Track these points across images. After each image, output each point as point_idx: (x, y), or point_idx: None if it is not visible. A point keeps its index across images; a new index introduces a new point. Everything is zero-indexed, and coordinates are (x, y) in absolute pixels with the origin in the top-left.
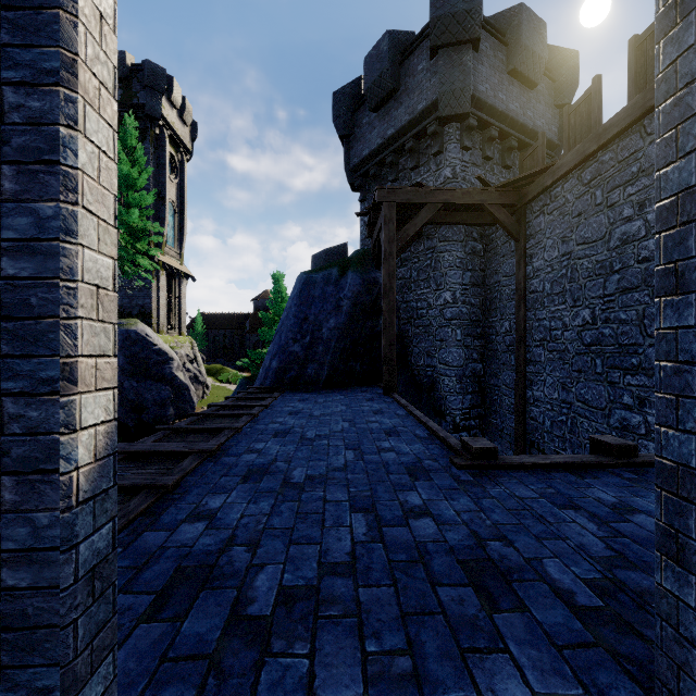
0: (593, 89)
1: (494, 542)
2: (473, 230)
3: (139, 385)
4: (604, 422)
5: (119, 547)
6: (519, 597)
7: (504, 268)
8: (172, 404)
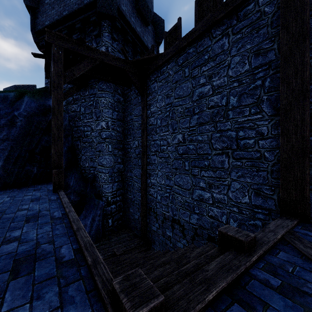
0: (178, 24)
1: None
2: (118, 88)
3: None
4: (189, 197)
5: None
6: None
7: (135, 111)
8: None
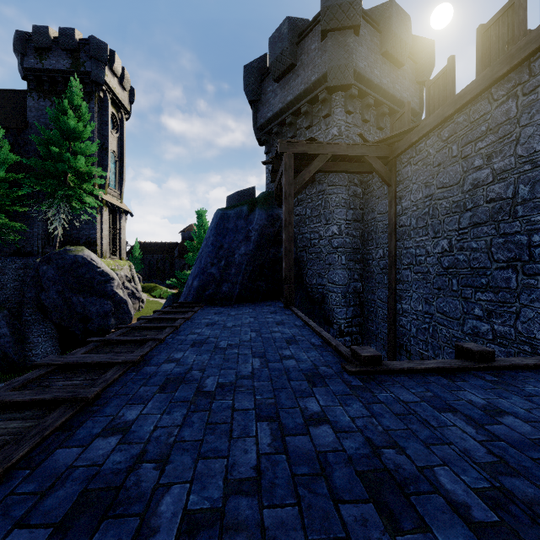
0: (448, 67)
1: (387, 449)
2: (354, 177)
3: (85, 300)
4: (459, 329)
5: (27, 468)
6: (418, 514)
7: (378, 207)
8: (113, 315)
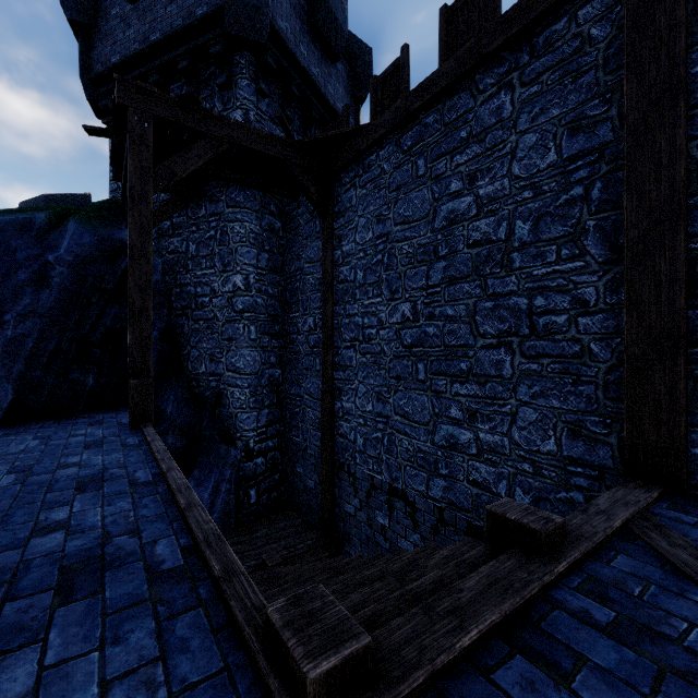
0: (402, 59)
1: None
2: (271, 201)
3: None
4: (427, 440)
5: None
6: None
7: (307, 252)
8: None
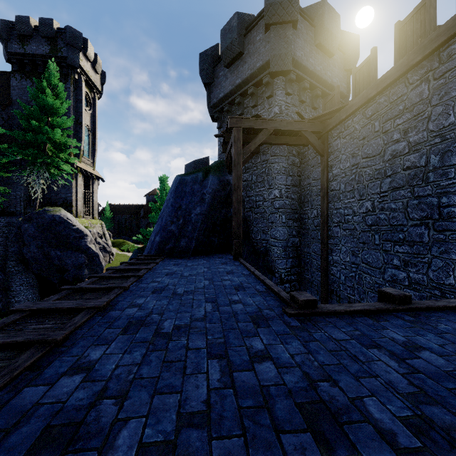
0: (371, 56)
1: (323, 382)
2: (293, 148)
3: (62, 254)
4: (380, 277)
5: None
6: (351, 442)
7: (313, 174)
8: (86, 266)
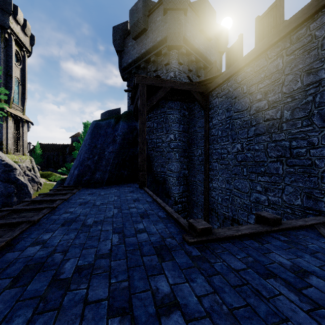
0: (239, 40)
1: None
2: (184, 104)
3: None
4: (247, 199)
5: None
6: None
7: (198, 123)
8: (15, 195)
